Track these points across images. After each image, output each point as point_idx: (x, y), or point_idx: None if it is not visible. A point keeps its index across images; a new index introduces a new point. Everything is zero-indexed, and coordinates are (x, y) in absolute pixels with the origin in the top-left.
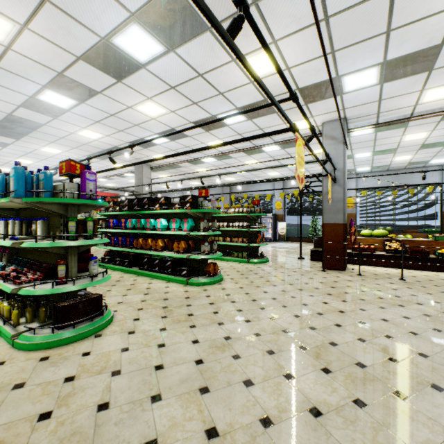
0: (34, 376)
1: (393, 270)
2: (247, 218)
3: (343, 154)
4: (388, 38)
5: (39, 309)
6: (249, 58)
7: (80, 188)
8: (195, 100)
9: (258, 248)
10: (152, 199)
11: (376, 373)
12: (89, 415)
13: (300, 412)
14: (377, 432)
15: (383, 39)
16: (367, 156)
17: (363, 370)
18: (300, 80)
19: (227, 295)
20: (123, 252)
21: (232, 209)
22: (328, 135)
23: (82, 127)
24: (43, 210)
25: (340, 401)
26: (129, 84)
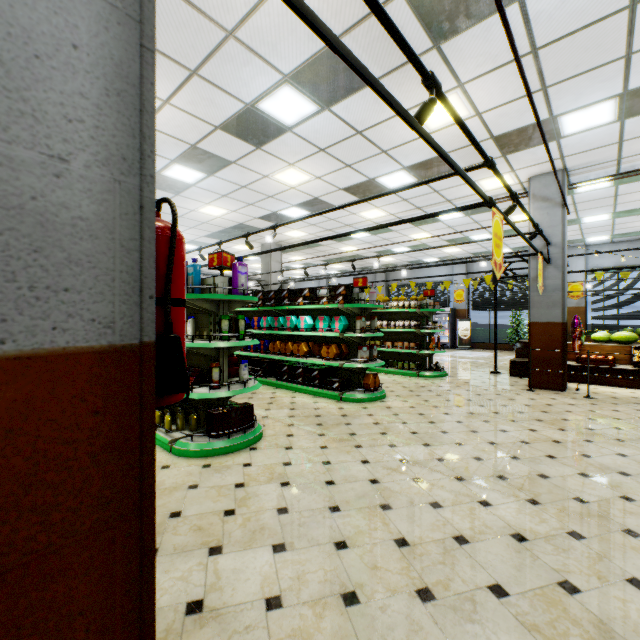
0: (204, 480)
1: None
2: (415, 315)
3: (561, 222)
4: (629, 63)
5: (190, 416)
6: None
7: (232, 282)
8: (349, 162)
9: (431, 357)
10: (293, 291)
11: (601, 510)
12: (272, 516)
13: (501, 536)
14: (596, 562)
15: (620, 65)
16: (603, 219)
17: (583, 506)
18: (496, 127)
19: (394, 414)
20: (254, 358)
21: (393, 302)
22: (538, 195)
23: (206, 203)
24: (194, 307)
25: (551, 531)
26: (269, 151)
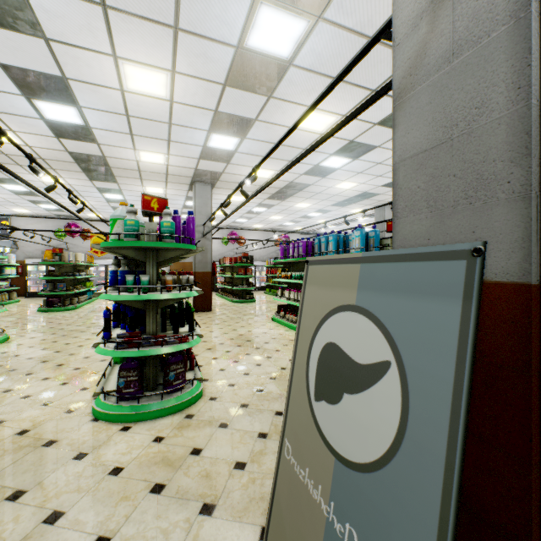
0: None
1: None
2: None
3: None
4: None
5: None
6: None
7: None
8: None
9: None
10: None
11: None
12: None
13: None
14: None
15: None
16: None
17: None
18: None
19: None
20: None
21: None
22: None
23: (342, 181)
24: None
25: None
26: None
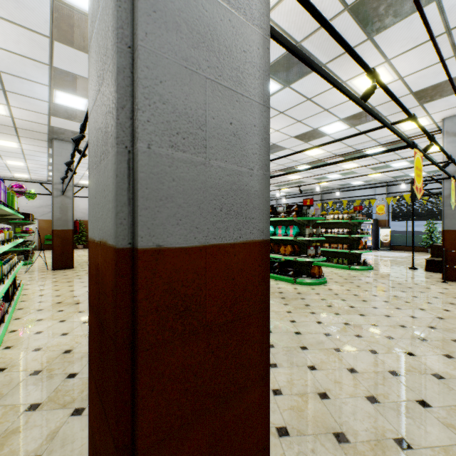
0: None
1: None
2: (347, 225)
3: None
4: None
5: None
6: (359, 78)
7: None
8: (300, 118)
9: (360, 255)
10: None
11: None
12: None
13: (423, 374)
14: None
15: None
16: None
17: None
18: (415, 85)
19: (335, 294)
20: None
21: (330, 215)
22: (450, 132)
23: None
24: None
25: None
26: None
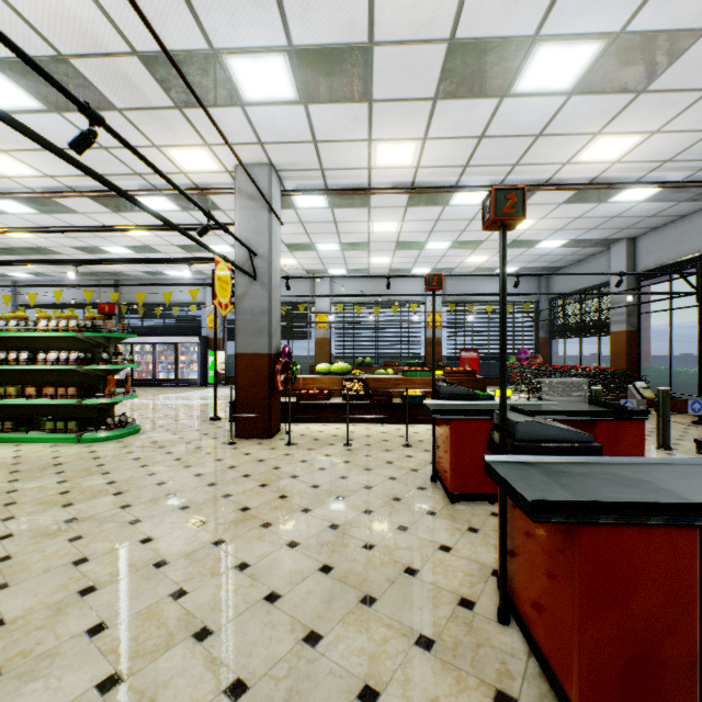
0: None
1: (349, 427)
2: (87, 343)
3: (268, 229)
4: None
5: None
6: None
7: None
8: None
9: (113, 407)
10: None
11: None
12: None
13: None
14: None
15: None
16: (335, 250)
17: None
18: (130, 28)
19: None
20: None
21: (41, 320)
22: (245, 191)
23: None
24: None
25: None
26: None
